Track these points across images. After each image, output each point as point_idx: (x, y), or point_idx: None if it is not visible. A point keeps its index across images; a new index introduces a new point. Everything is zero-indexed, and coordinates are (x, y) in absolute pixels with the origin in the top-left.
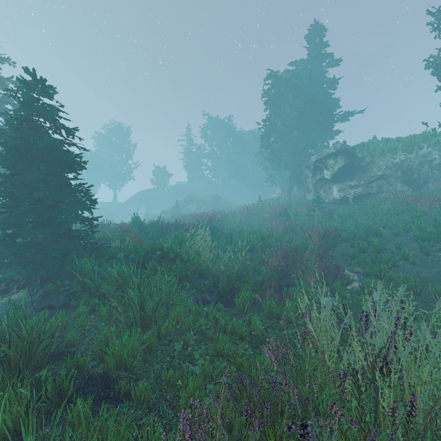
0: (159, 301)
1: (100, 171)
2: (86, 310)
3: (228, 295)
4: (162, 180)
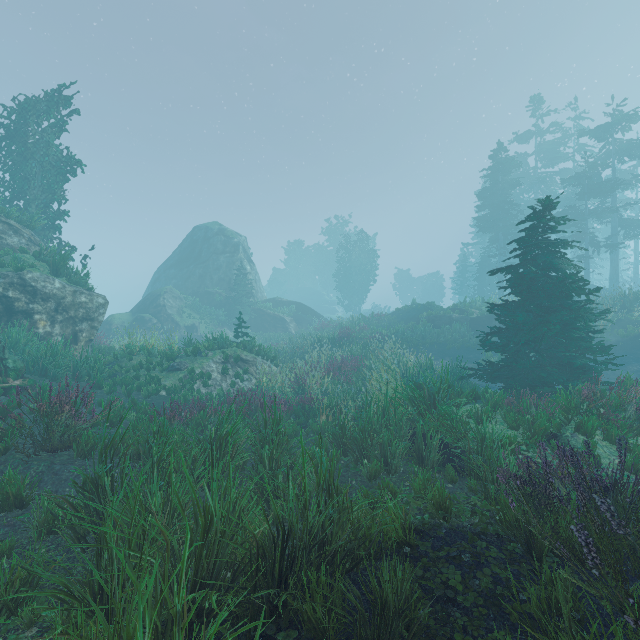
0: None
1: None
2: None
3: None
4: None
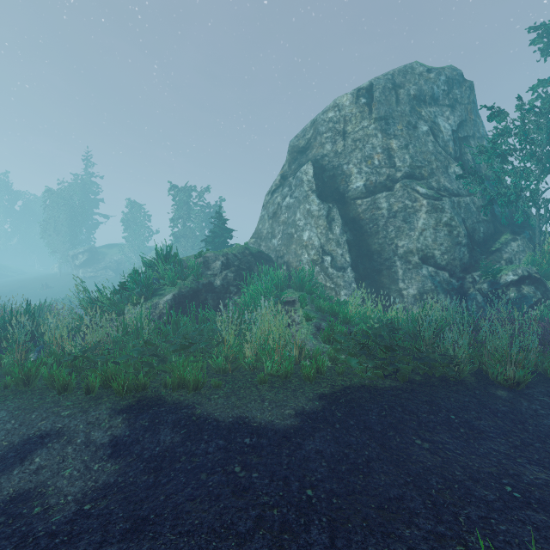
0: None
1: None
2: None
3: None
4: None
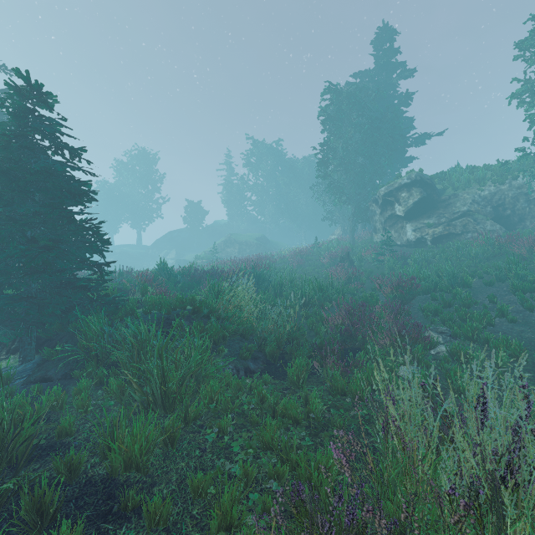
0: (186, 373)
1: (121, 208)
2: (91, 384)
3: (278, 363)
4: (197, 218)
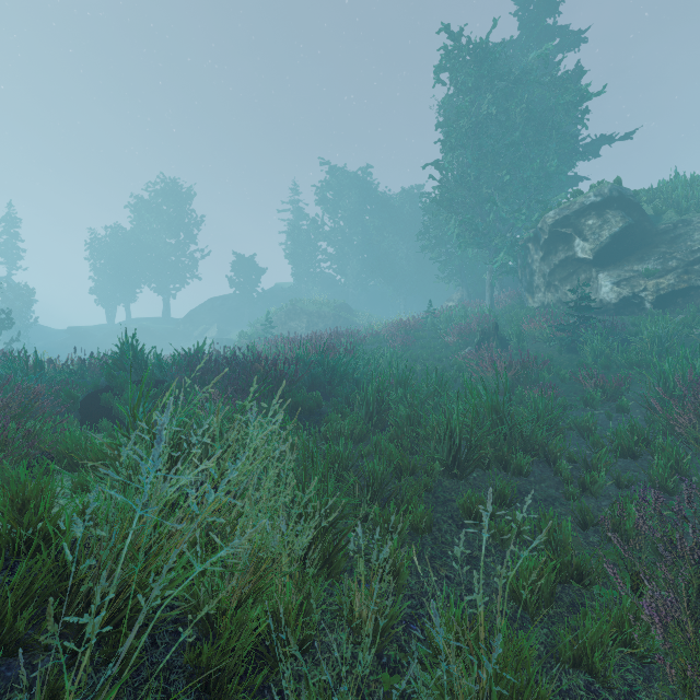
0: None
1: (141, 265)
2: None
3: None
4: (249, 279)
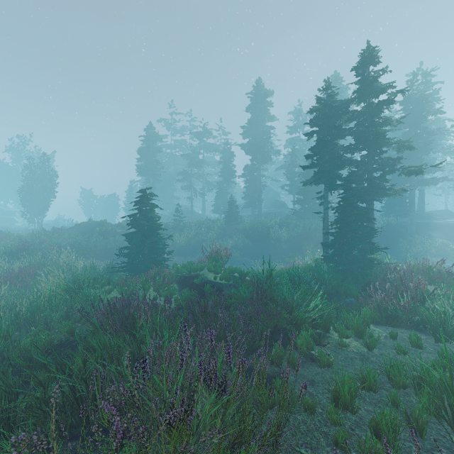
0: None
1: None
2: None
3: None
4: None
